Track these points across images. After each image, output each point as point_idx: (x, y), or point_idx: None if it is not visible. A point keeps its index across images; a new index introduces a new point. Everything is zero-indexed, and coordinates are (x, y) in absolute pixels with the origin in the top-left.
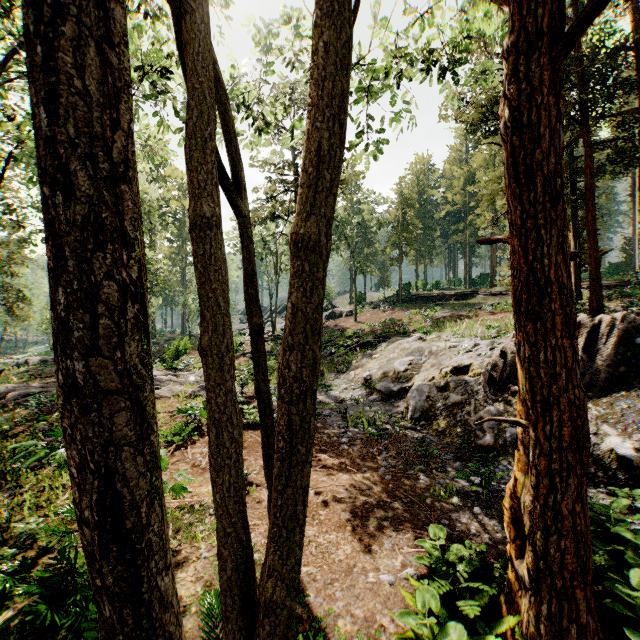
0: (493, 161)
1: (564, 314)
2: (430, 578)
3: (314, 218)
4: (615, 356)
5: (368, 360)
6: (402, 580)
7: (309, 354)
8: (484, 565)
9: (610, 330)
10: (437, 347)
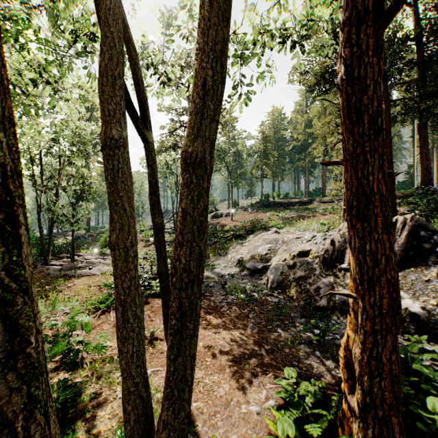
0: (324, 112)
1: (383, 216)
2: (286, 407)
3: (199, 139)
4: (407, 244)
5: (240, 247)
6: (266, 410)
7: (195, 249)
8: (324, 397)
9: (403, 226)
10: (287, 238)
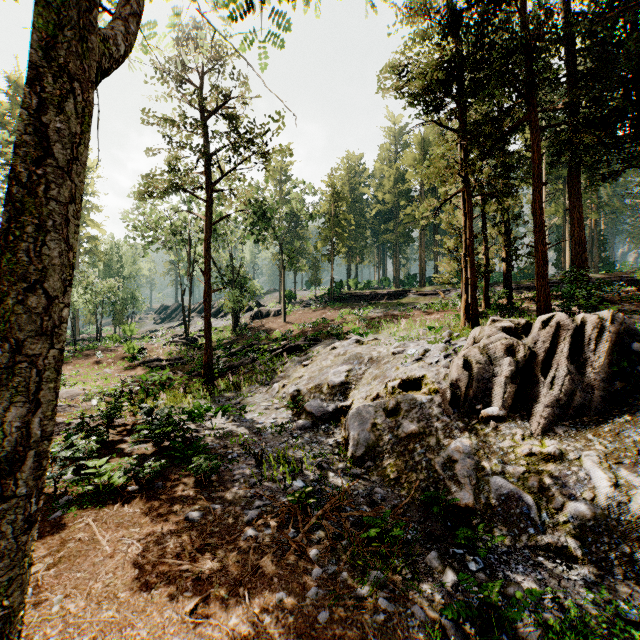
0: (422, 161)
1: None
2: None
3: None
4: (610, 367)
5: (296, 369)
6: None
7: None
8: None
9: (599, 333)
10: (378, 353)
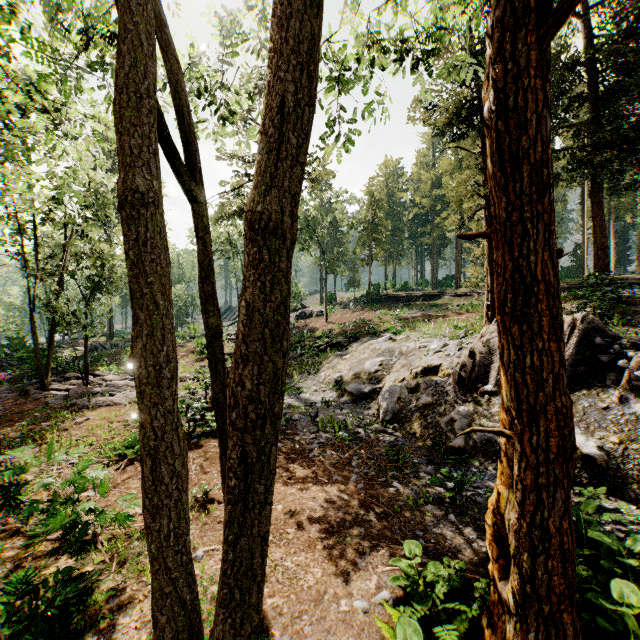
0: (458, 166)
1: (550, 315)
2: (407, 601)
3: (274, 192)
4: (577, 356)
5: (339, 361)
6: (377, 605)
7: (268, 367)
8: (463, 584)
9: (572, 330)
10: (407, 347)
